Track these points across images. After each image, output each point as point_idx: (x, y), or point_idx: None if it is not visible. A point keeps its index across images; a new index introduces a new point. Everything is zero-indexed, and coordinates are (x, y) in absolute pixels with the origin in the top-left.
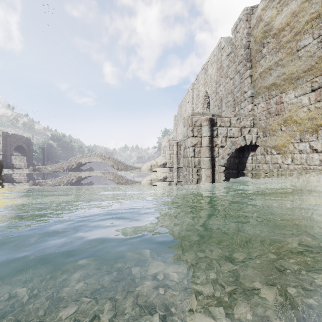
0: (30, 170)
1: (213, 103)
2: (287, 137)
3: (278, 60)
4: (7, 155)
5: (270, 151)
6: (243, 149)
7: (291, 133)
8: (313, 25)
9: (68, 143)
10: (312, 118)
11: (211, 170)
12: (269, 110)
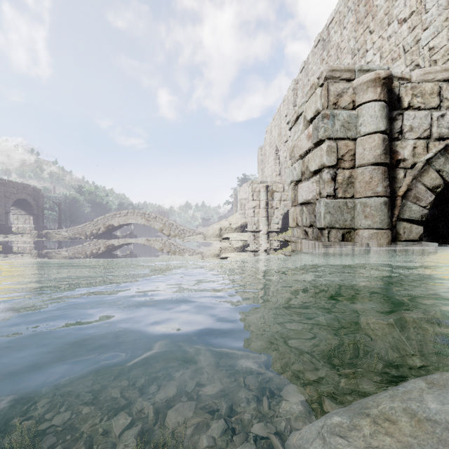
0: (33, 237)
1: None
2: None
3: None
4: (1, 213)
5: None
6: None
7: None
8: None
9: (102, 198)
10: None
11: (390, 235)
12: None
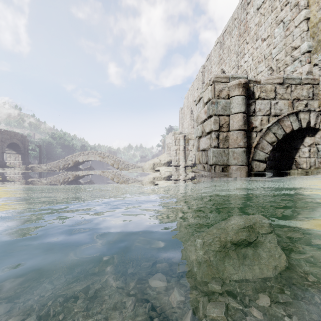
0: (22, 169)
1: None
2: None
3: None
4: None
5: None
6: (290, 137)
7: None
8: None
9: (69, 141)
10: None
11: (247, 169)
12: None
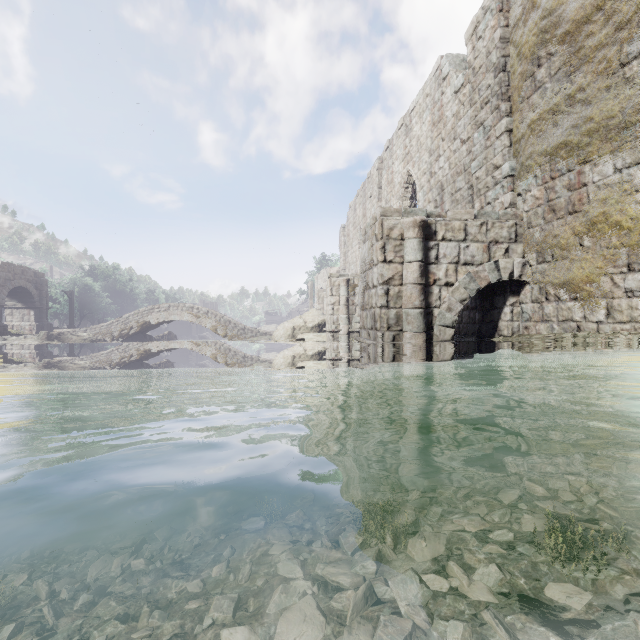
0: (41, 339)
1: (424, 197)
2: (596, 260)
3: (575, 91)
4: None
5: (554, 294)
6: (491, 291)
7: (606, 251)
8: None
9: (125, 284)
10: None
11: (425, 337)
12: (552, 203)
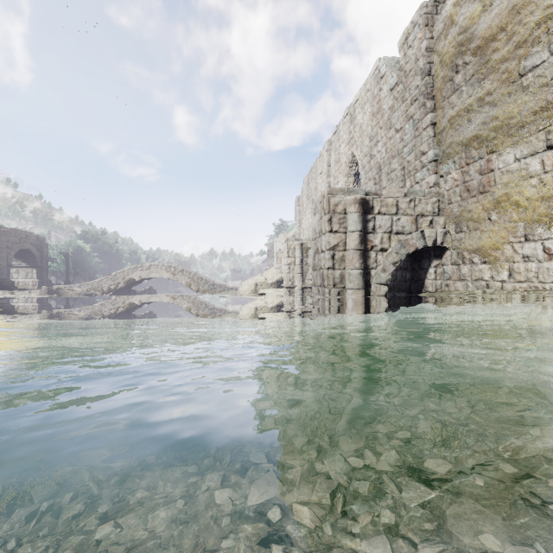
0: (43, 293)
1: (365, 175)
2: (500, 232)
3: (484, 94)
4: (3, 266)
5: (469, 258)
6: (419, 255)
7: (508, 224)
8: (550, 28)
9: (112, 246)
10: (549, 197)
11: (364, 293)
12: (467, 184)
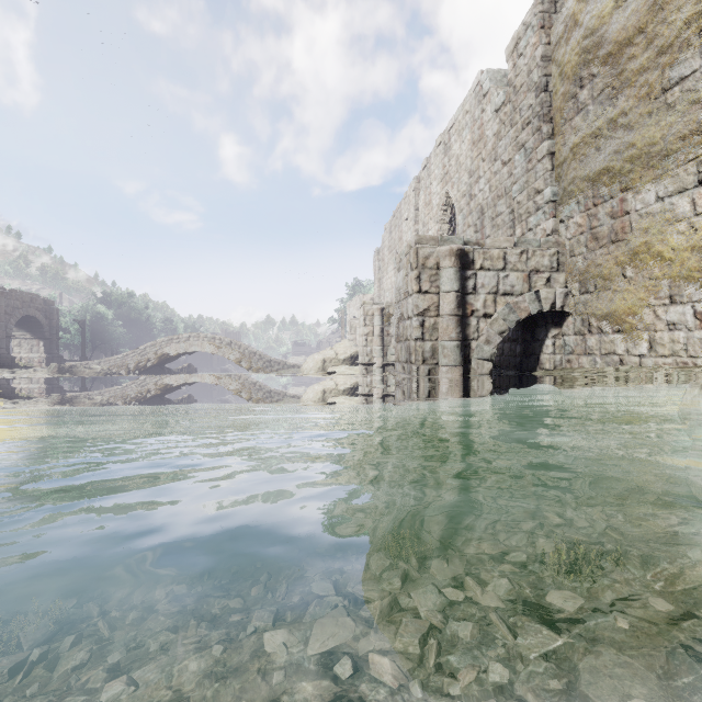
0: (52, 372)
1: (463, 221)
2: (638, 292)
3: (617, 115)
4: (0, 338)
5: (597, 326)
6: (533, 322)
7: (648, 282)
8: None
9: (140, 312)
10: (701, 247)
11: (462, 370)
12: (595, 231)
